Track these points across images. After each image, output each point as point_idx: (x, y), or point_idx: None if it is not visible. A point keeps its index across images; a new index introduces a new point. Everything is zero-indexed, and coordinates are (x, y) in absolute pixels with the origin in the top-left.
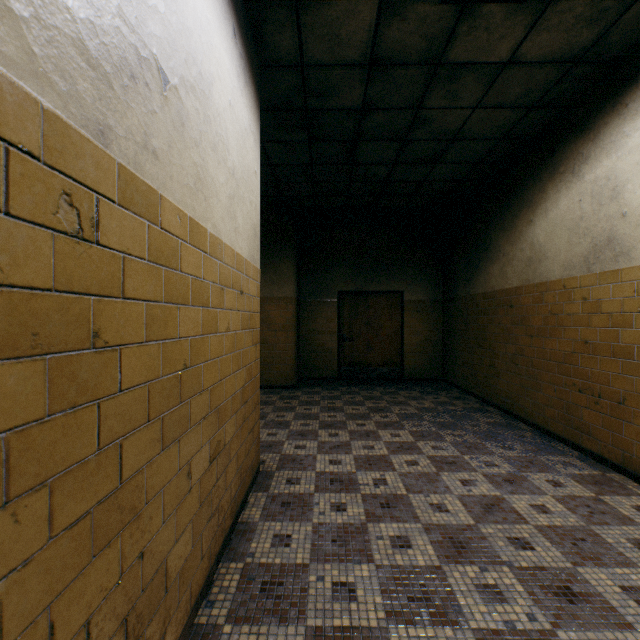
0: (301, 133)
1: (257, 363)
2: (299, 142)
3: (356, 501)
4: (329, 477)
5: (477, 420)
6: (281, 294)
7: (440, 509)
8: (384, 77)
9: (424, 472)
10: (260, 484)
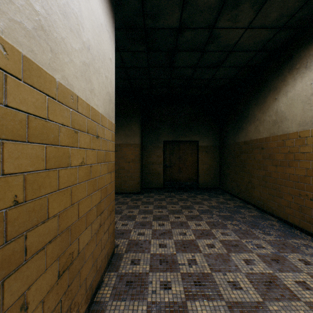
0: (142, 45)
1: (112, 184)
2: (141, 52)
3: (177, 279)
4: (159, 258)
5: (244, 214)
6: (132, 142)
7: (235, 286)
8: (193, 3)
9: (219, 253)
10: (113, 265)
